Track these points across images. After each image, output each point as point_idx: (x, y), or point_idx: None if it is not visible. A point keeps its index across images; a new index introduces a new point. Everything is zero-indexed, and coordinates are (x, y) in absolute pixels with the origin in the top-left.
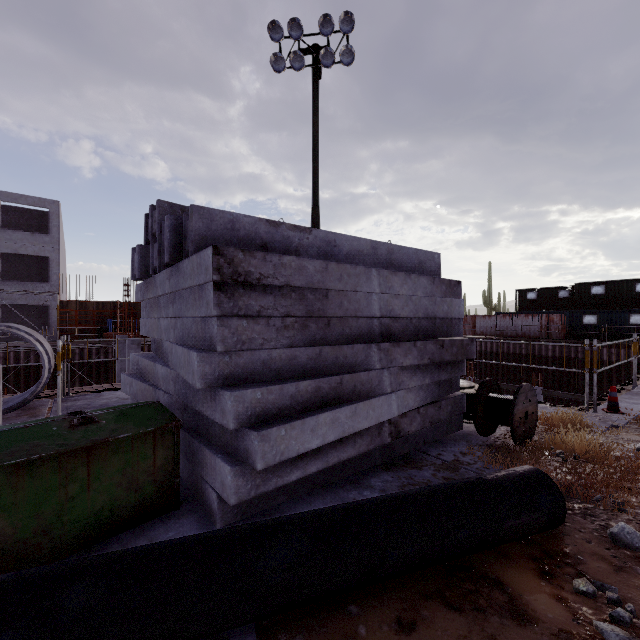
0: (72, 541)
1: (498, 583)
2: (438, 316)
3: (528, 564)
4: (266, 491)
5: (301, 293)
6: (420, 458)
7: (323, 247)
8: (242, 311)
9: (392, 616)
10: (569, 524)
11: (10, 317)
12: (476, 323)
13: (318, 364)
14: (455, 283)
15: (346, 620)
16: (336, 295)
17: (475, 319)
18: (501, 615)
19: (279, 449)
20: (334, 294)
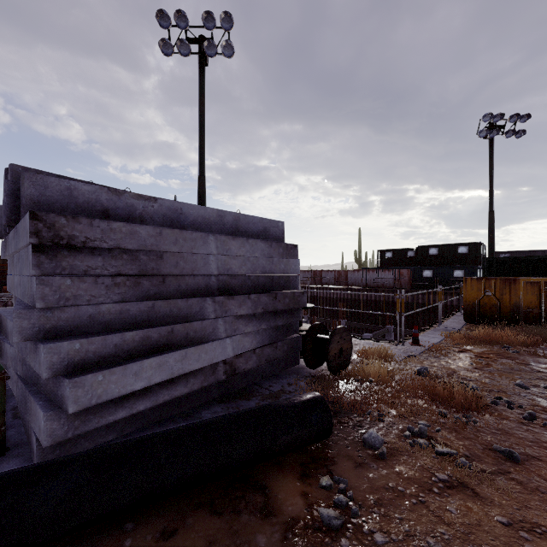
0: None
1: (263, 488)
2: (275, 273)
3: (295, 469)
4: (86, 431)
5: (134, 254)
6: (253, 390)
7: (169, 214)
8: (66, 271)
9: (160, 527)
10: (340, 434)
11: None
12: (348, 276)
13: (151, 316)
14: (292, 246)
15: (118, 537)
16: (172, 256)
17: (347, 273)
18: (252, 513)
19: (96, 393)
20: (170, 255)
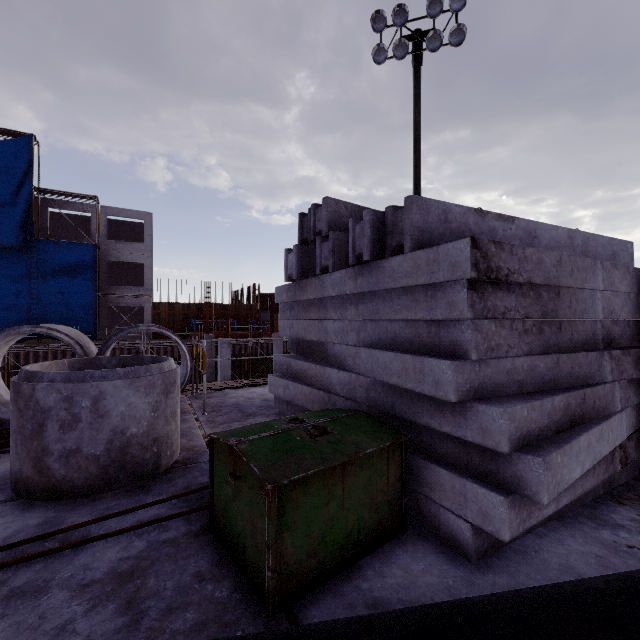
0: (332, 564)
1: None
2: None
3: None
4: (530, 526)
5: (537, 291)
6: None
7: (524, 238)
8: (490, 313)
9: None
10: None
11: (113, 318)
12: None
13: (555, 375)
14: None
15: None
16: (566, 293)
17: None
18: None
19: (556, 479)
20: (564, 292)
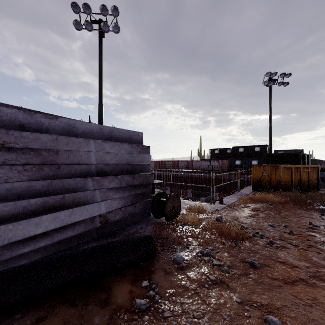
0: None
1: (107, 289)
2: (135, 163)
3: (130, 278)
4: (2, 260)
5: (38, 152)
6: (119, 232)
7: (66, 127)
8: None
9: (37, 316)
10: (162, 256)
11: None
12: (193, 164)
13: (50, 189)
14: (146, 147)
15: (9, 323)
16: (65, 153)
17: (193, 162)
18: (96, 304)
19: (7, 236)
20: (63, 152)
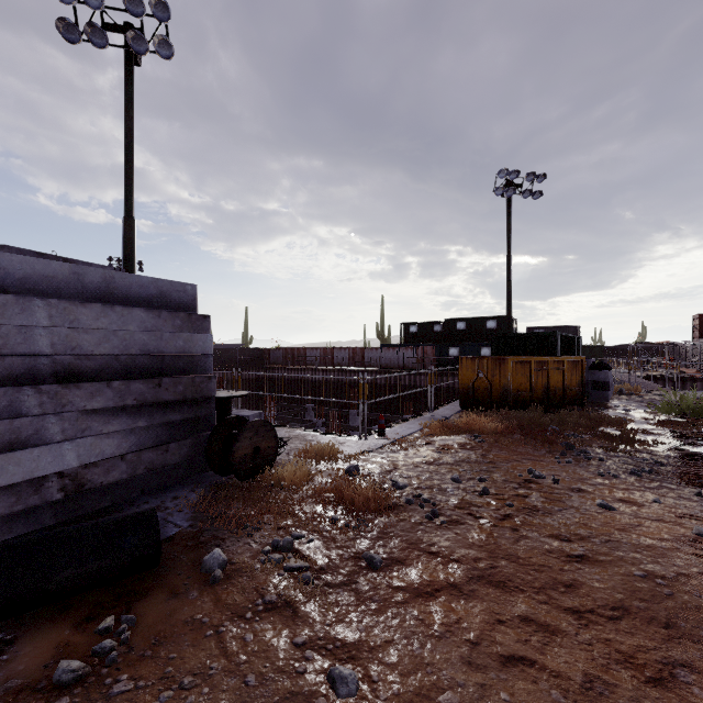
0: None
1: (7, 644)
2: (167, 352)
3: (82, 613)
4: None
5: None
6: (116, 510)
7: None
8: None
9: None
10: (185, 559)
11: None
12: (365, 355)
13: None
14: (199, 317)
15: None
16: None
17: (364, 351)
18: None
19: None
20: None
